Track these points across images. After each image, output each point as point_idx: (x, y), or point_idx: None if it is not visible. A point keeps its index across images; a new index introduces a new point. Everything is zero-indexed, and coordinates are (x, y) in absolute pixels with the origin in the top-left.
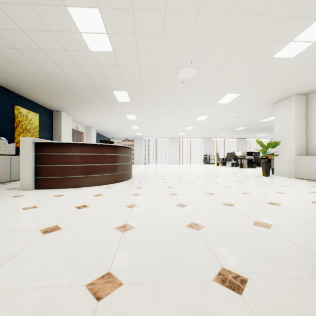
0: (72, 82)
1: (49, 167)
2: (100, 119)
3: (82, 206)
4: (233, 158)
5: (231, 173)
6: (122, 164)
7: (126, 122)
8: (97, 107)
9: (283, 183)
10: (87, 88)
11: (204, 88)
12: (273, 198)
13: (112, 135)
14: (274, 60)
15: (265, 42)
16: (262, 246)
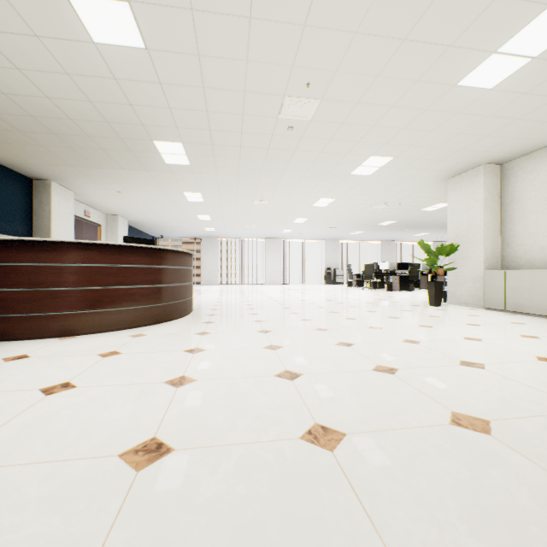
0: (63, 116)
1: (1, 293)
2: (133, 200)
3: (60, 385)
4: (375, 273)
5: (375, 301)
6: (170, 286)
7: (185, 206)
8: (125, 175)
9: (468, 318)
10: (98, 131)
11: (330, 142)
12: (465, 352)
13: (160, 231)
14: (459, 93)
15: (448, 51)
16: (497, 498)
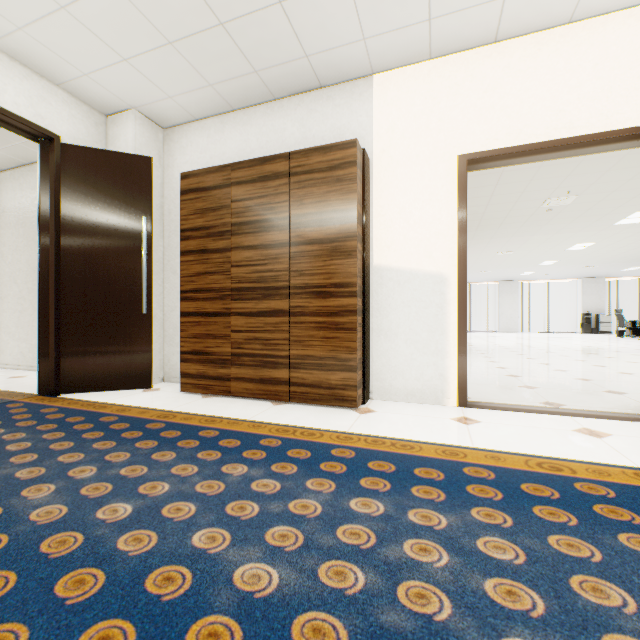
0: None
1: None
2: None
3: None
4: None
5: None
6: None
7: None
8: None
9: None
10: None
11: (588, 211)
12: None
13: None
14: None
15: None
16: None
